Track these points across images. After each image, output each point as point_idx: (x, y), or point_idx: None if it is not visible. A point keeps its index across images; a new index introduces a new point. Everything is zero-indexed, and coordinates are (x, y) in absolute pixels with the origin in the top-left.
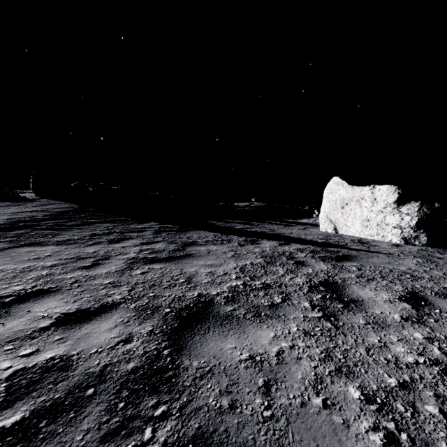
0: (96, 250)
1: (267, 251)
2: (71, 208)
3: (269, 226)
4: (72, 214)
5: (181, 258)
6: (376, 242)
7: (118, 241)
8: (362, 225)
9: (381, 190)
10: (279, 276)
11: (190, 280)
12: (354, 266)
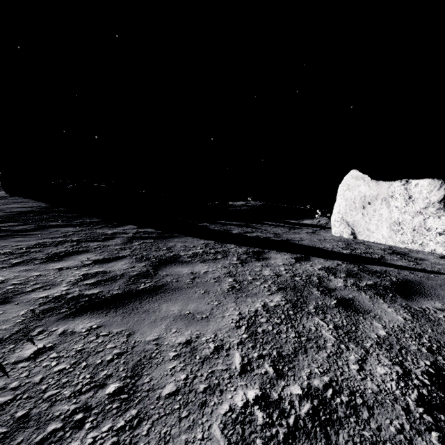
0: (9, 277)
1: (282, 273)
2: (36, 207)
3: (272, 229)
4: (31, 215)
5: (143, 297)
6: (414, 252)
7: (62, 257)
8: (390, 230)
9: (420, 185)
10: (331, 353)
11: (133, 384)
12: (444, 311)
